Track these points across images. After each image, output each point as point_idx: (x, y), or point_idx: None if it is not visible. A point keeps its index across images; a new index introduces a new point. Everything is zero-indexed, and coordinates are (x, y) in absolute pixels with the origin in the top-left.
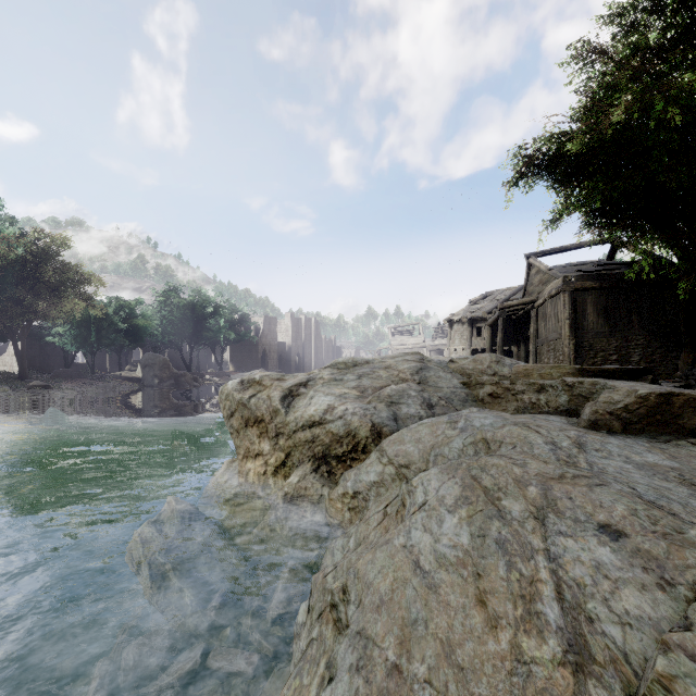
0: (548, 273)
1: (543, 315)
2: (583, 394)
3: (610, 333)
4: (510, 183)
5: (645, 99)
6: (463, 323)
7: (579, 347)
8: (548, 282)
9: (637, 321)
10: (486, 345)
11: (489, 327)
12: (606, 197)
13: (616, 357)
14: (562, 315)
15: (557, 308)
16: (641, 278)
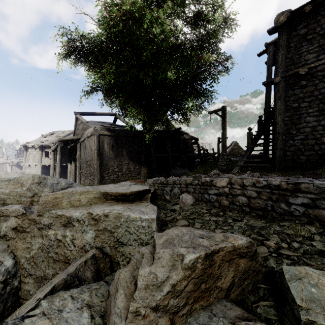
0: (86, 124)
1: (84, 147)
2: (109, 228)
3: (115, 158)
4: (60, 54)
5: (139, 15)
6: (36, 148)
7: (101, 165)
8: (86, 129)
9: (125, 152)
10: (51, 162)
11: (53, 152)
12: (116, 79)
13: (117, 169)
14: (93, 147)
15: (91, 143)
16: (126, 133)
